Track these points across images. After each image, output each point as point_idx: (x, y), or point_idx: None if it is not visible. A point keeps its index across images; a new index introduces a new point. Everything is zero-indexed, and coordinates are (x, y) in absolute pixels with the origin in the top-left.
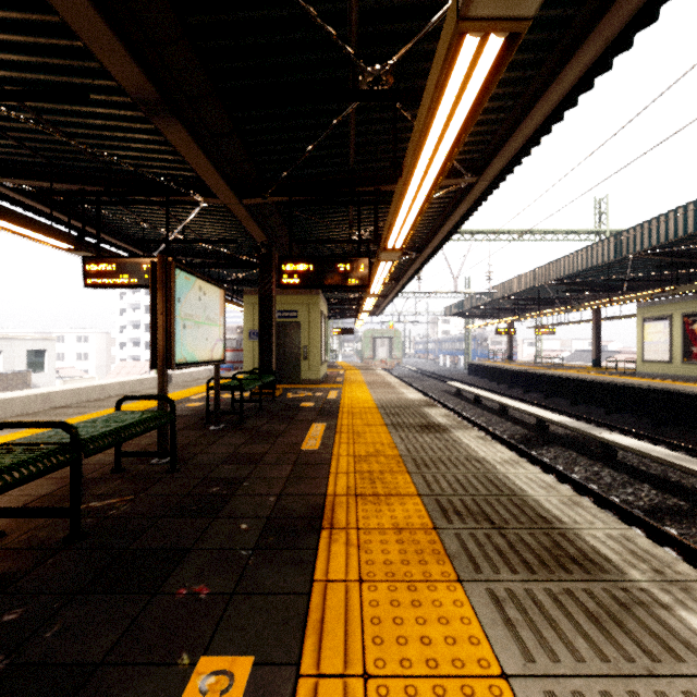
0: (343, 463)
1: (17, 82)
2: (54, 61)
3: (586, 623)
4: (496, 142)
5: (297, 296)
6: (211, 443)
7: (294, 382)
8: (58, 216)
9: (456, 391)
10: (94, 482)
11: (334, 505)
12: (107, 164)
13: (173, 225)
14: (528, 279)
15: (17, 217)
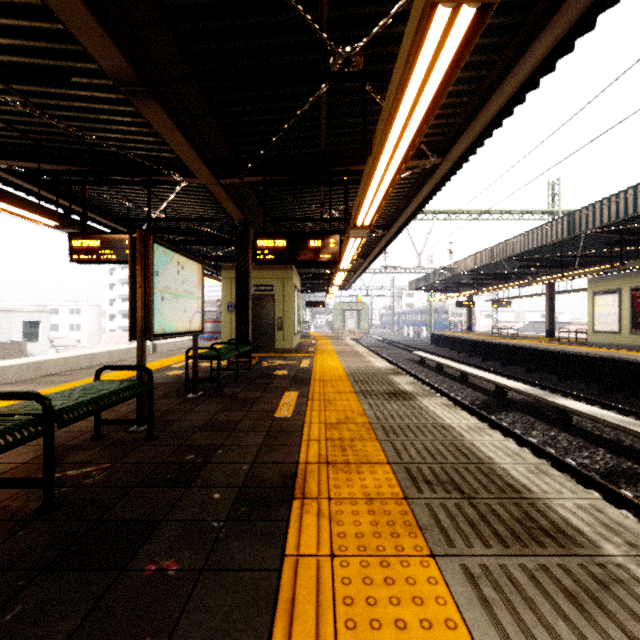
0: (315, 430)
1: (3, 65)
2: (38, 44)
3: (565, 604)
4: (459, 124)
5: (272, 271)
6: (189, 411)
7: (269, 351)
8: (47, 195)
9: (420, 359)
10: (73, 450)
11: (306, 474)
12: (92, 146)
13: (156, 205)
14: (487, 255)
15: (5, 195)
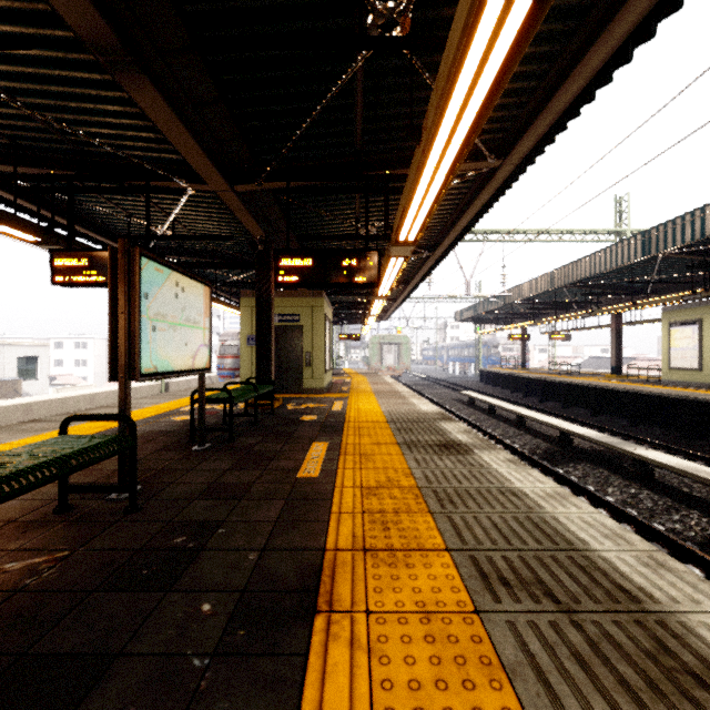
0: (348, 498)
1: None
2: None
3: None
4: (524, 117)
5: (300, 299)
6: (190, 469)
7: (296, 392)
8: (32, 208)
9: (469, 400)
10: (25, 529)
11: (335, 568)
12: (79, 145)
13: (163, 220)
14: (545, 281)
15: None
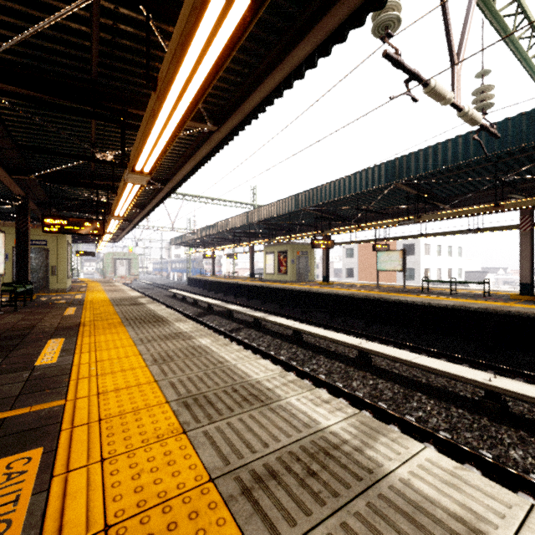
0: (88, 316)
1: None
2: None
3: (151, 326)
4: (170, 174)
5: None
6: (3, 318)
7: (43, 292)
8: None
9: (173, 295)
10: None
11: (85, 323)
12: None
13: None
14: (215, 227)
15: None
